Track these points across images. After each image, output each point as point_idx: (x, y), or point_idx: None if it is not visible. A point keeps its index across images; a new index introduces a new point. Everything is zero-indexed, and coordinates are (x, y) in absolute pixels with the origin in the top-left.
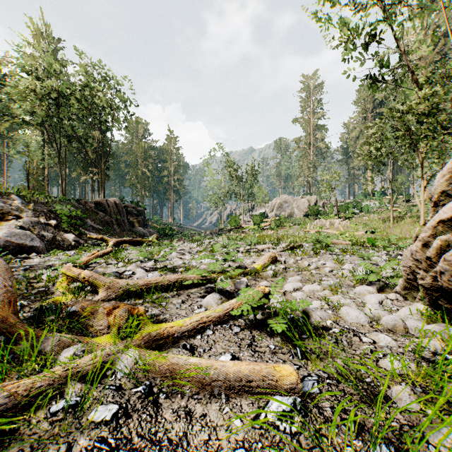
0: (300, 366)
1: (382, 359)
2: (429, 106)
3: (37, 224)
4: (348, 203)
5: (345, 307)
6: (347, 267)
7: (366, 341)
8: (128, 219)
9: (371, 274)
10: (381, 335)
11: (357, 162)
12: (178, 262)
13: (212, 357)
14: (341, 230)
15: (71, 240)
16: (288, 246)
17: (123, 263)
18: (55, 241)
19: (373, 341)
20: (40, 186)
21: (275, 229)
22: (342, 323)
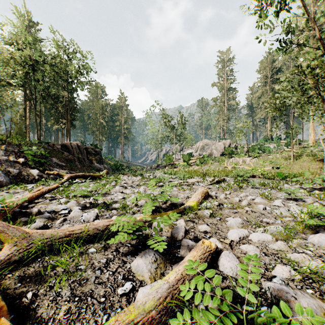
0: None
1: None
2: None
3: (6, 161)
4: (254, 145)
5: None
6: (278, 203)
7: None
8: (88, 157)
9: None
10: None
11: (259, 115)
12: (118, 197)
13: None
14: (252, 166)
15: (35, 175)
16: (214, 180)
17: (66, 199)
18: (20, 175)
19: None
20: (22, 133)
21: (199, 165)
22: None
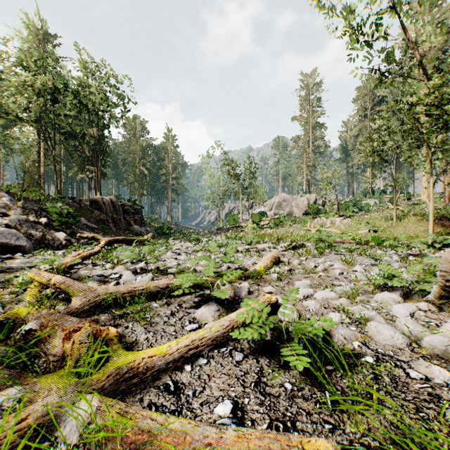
0: (334, 426)
1: (448, 409)
2: (440, 97)
3: (26, 222)
4: (348, 201)
5: (373, 323)
6: (359, 269)
7: (415, 377)
8: (125, 217)
9: (395, 279)
10: (433, 367)
11: (356, 161)
12: (172, 263)
13: (204, 405)
14: (343, 229)
15: (62, 239)
16: (290, 246)
17: (111, 265)
18: (44, 240)
19: (425, 377)
20: (36, 184)
21: (274, 228)
22: (374, 346)
